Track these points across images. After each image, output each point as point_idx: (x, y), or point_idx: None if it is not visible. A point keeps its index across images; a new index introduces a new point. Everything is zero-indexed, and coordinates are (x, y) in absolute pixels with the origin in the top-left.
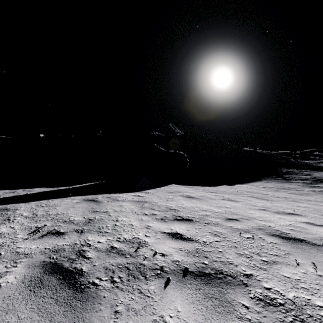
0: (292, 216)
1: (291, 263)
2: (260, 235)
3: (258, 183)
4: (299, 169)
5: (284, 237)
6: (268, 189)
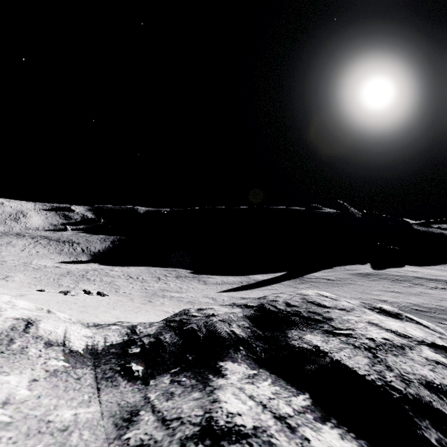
0: None
1: None
2: (444, 275)
3: (444, 265)
4: None
5: None
6: None
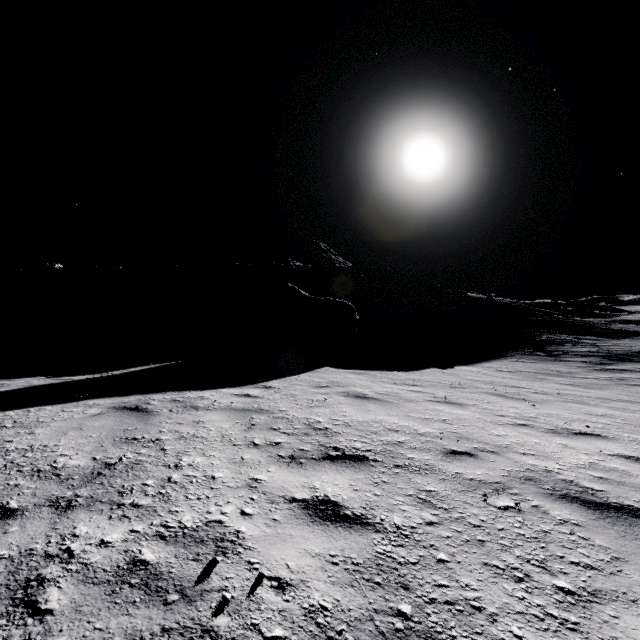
0: (589, 441)
1: (638, 596)
2: (534, 499)
3: (498, 363)
4: (575, 334)
5: (592, 503)
6: (520, 375)
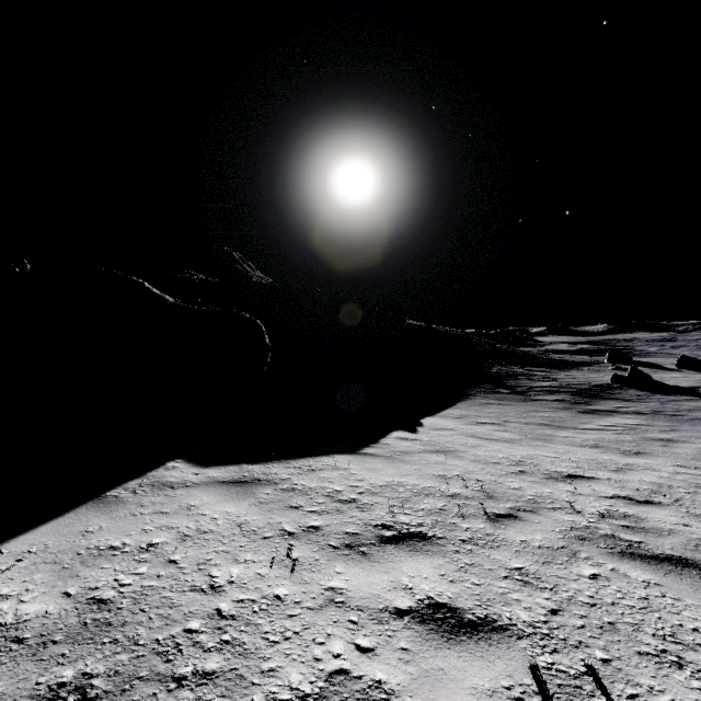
0: None
1: None
2: None
3: (468, 408)
4: (524, 366)
5: None
6: (514, 429)
